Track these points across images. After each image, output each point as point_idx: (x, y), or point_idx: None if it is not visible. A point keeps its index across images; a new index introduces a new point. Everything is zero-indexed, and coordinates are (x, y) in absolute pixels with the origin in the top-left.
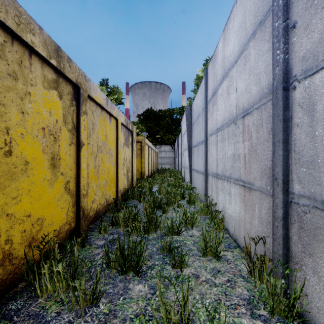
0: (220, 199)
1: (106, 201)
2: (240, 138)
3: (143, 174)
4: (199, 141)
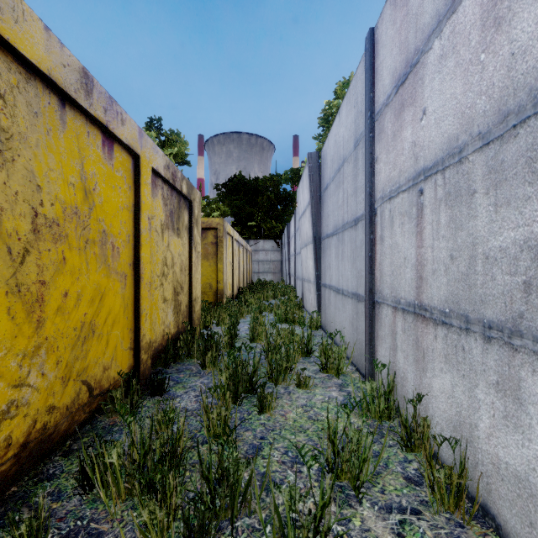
0: (438, 388)
1: (88, 389)
2: None
3: (221, 295)
4: (343, 222)
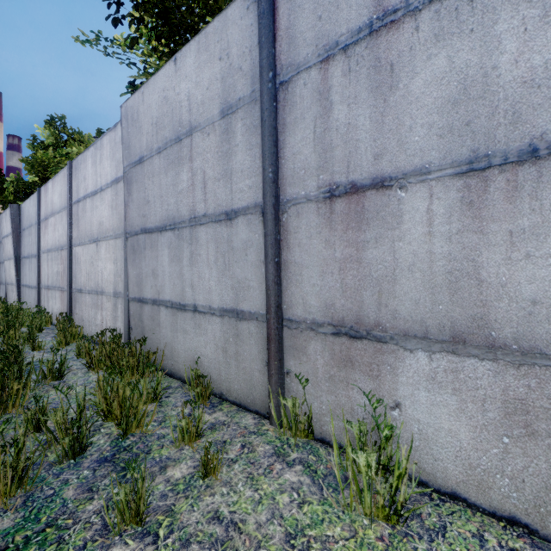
0: (50, 305)
1: None
2: (60, 262)
3: None
4: (32, 253)
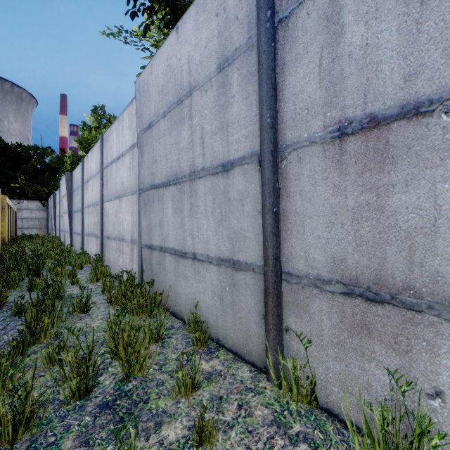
0: (90, 248)
1: None
2: (96, 215)
3: (4, 241)
4: (79, 208)
